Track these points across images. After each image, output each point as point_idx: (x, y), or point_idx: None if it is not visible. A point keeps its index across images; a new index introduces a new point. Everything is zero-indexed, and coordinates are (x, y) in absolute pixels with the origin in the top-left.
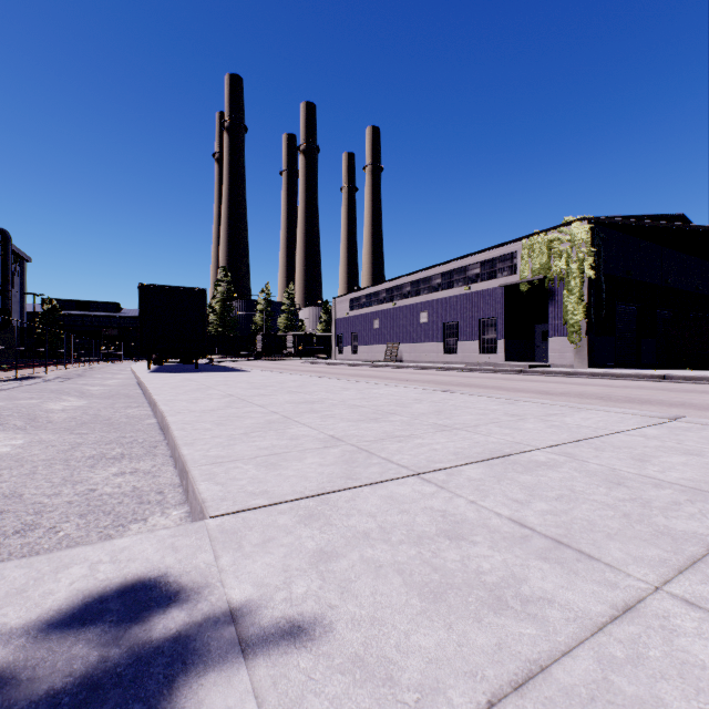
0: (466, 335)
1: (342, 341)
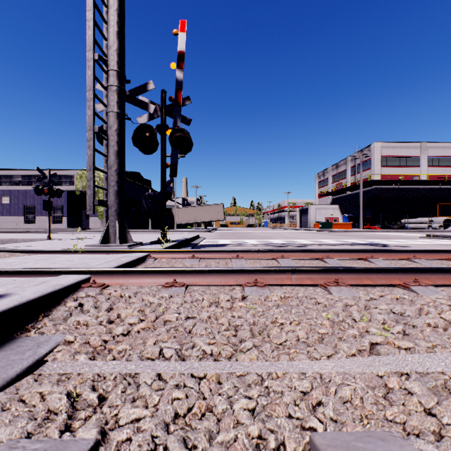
0: (43, 213)
1: None
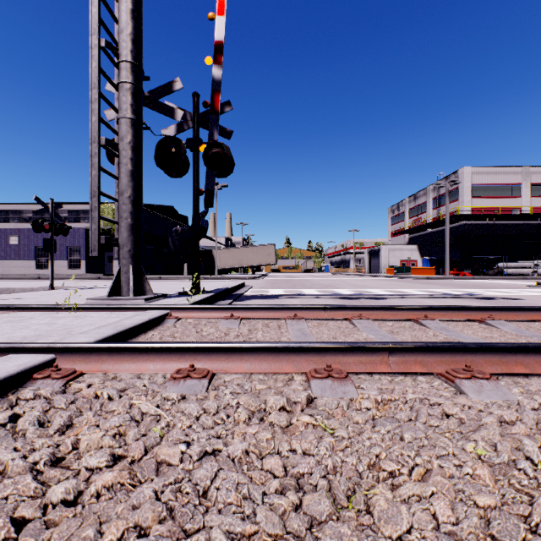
0: (57, 256)
1: None
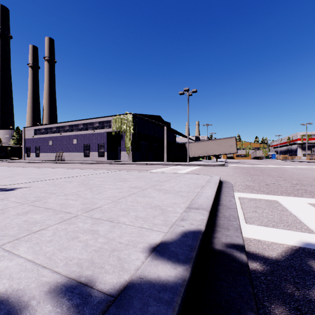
0: (93, 149)
1: (30, 150)
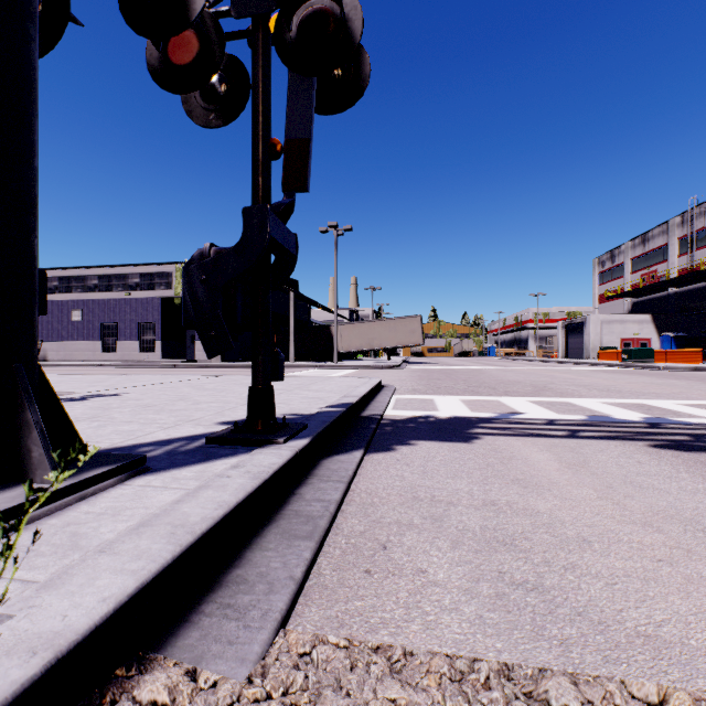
0: (127, 335)
1: None
